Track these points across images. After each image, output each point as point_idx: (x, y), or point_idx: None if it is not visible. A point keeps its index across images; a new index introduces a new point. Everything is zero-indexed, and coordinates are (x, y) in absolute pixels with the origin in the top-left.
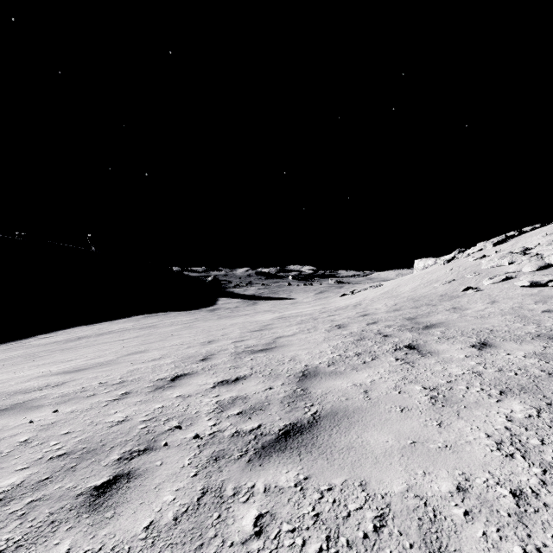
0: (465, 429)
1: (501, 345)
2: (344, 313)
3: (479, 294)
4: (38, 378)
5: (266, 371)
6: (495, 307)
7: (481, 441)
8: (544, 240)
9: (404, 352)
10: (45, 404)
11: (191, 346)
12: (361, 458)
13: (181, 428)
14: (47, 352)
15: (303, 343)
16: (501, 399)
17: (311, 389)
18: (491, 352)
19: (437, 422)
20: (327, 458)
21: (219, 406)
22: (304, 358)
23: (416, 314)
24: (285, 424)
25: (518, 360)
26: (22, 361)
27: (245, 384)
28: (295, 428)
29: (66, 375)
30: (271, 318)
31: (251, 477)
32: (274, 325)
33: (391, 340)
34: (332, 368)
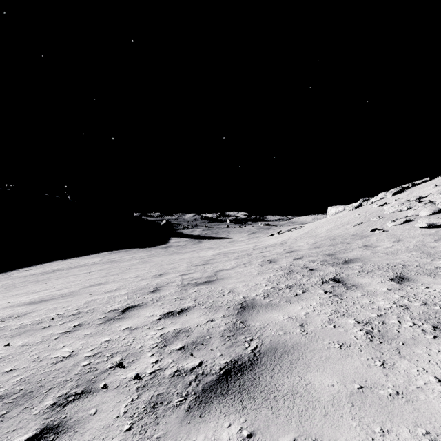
0: (411, 371)
1: (417, 278)
2: (273, 250)
3: (385, 234)
4: (5, 308)
5: (208, 302)
6: (401, 244)
7: (433, 386)
8: (435, 190)
9: (331, 285)
10: (1, 337)
11: (144, 279)
12: (308, 407)
13: (122, 365)
14: (24, 283)
15: (240, 276)
16: (437, 335)
17: (250, 321)
18: (410, 285)
19: (380, 362)
20: (271, 406)
21: (162, 340)
22: (242, 290)
23: (334, 251)
24: (226, 362)
25: (439, 294)
26: (1, 291)
27: (189, 316)
28: (236, 366)
29: (30, 306)
30: (213, 254)
31: (189, 433)
32: (215, 260)
33: (317, 274)
34: (267, 300)
